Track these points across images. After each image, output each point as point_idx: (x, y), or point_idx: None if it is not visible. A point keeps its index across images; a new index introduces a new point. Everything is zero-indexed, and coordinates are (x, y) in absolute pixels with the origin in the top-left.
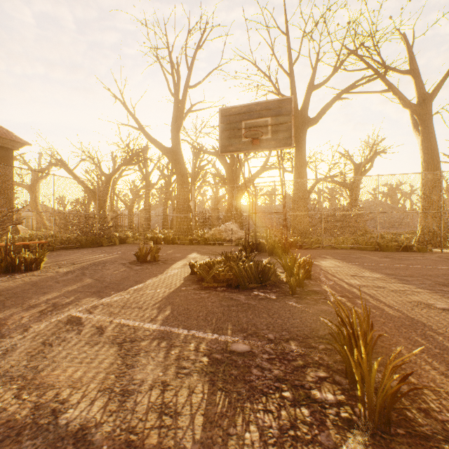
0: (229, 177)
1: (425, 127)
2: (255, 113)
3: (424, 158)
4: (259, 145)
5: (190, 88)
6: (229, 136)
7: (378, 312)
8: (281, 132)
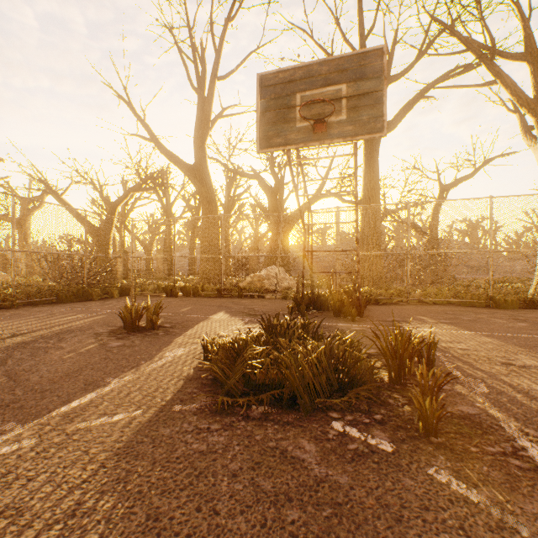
0: (273, 206)
1: None
2: (319, 78)
3: None
4: (326, 133)
5: (219, 79)
6: (273, 120)
7: None
8: (365, 108)
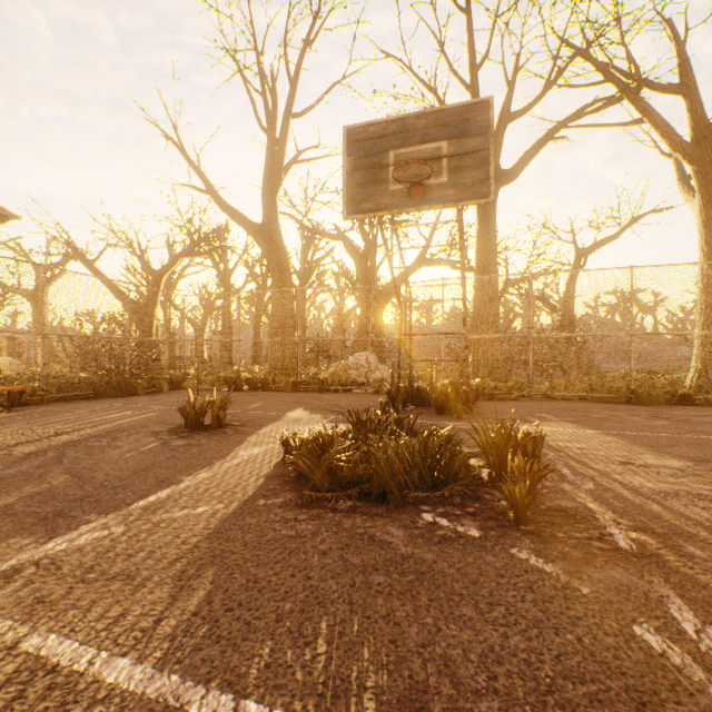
0: (363, 276)
1: (708, 184)
2: (416, 133)
3: (706, 239)
4: (424, 197)
5: (294, 117)
6: (363, 181)
7: None
8: (469, 169)
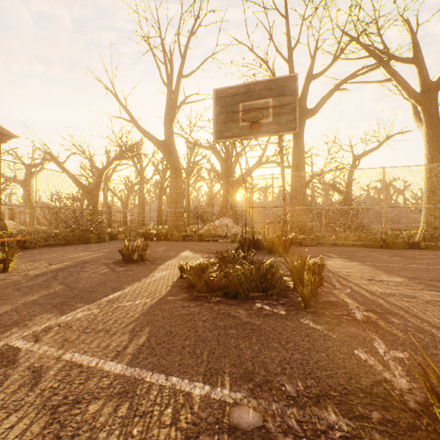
0: (224, 171)
1: (430, 117)
2: (254, 93)
3: (429, 151)
4: (259, 130)
5: (183, 77)
6: (224, 120)
7: (428, 339)
8: (284, 114)
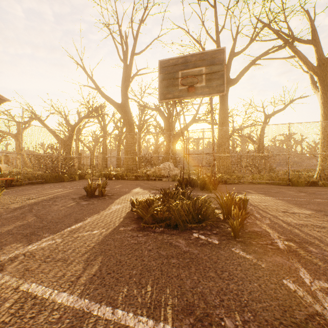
0: (167, 127)
1: (324, 85)
2: (191, 63)
3: (324, 111)
4: (195, 92)
5: (136, 54)
6: (167, 85)
7: None
8: (214, 80)
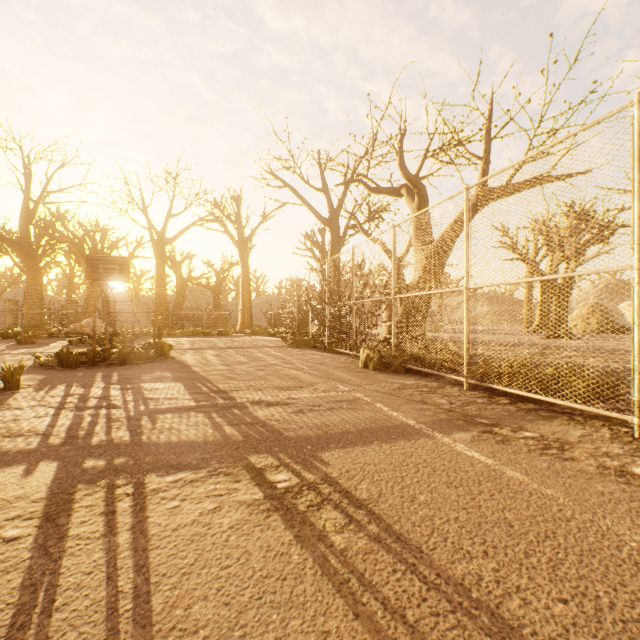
0: None
1: (244, 259)
2: (110, 261)
3: (242, 279)
4: (112, 279)
5: (48, 193)
6: (92, 271)
7: None
8: (125, 274)
